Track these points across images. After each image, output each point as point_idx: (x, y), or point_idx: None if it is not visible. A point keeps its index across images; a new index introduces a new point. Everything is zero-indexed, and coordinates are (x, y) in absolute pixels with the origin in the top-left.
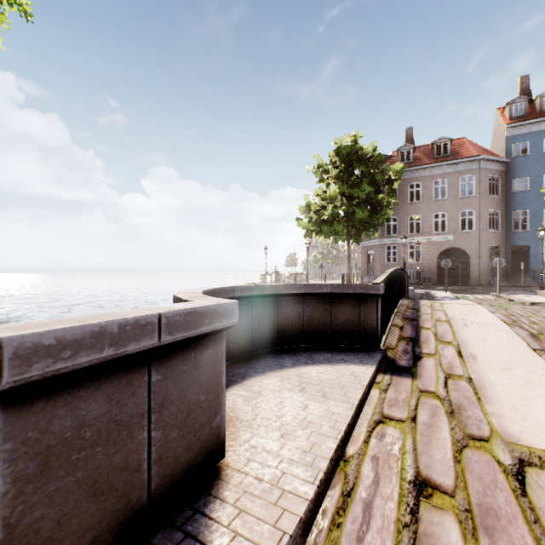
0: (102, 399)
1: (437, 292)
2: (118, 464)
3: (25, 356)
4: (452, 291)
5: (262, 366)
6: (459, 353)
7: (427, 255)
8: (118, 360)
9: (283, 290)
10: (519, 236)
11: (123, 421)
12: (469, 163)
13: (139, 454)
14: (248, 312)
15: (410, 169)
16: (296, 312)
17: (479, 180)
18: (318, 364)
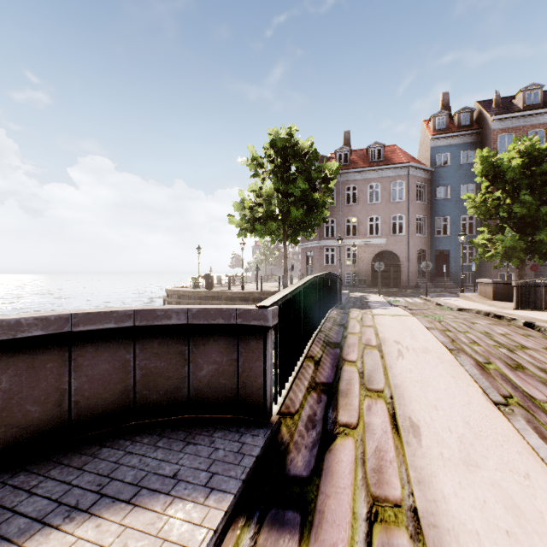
0: None
1: (371, 296)
2: None
3: None
4: (385, 294)
5: None
6: (393, 420)
7: (363, 257)
8: None
9: (83, 325)
10: (441, 241)
11: None
12: (400, 169)
13: None
14: None
15: (347, 171)
16: (119, 362)
17: (408, 186)
18: (99, 513)
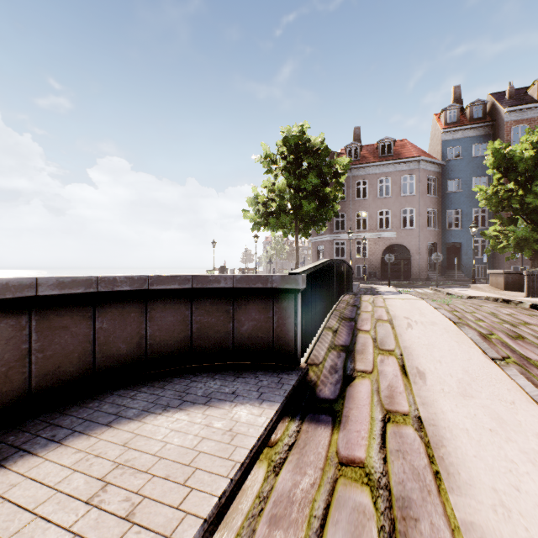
0: None
1: (381, 287)
2: None
3: None
4: (395, 286)
5: (78, 421)
6: (403, 369)
7: (373, 250)
8: None
9: (156, 285)
10: (452, 234)
11: None
12: (410, 163)
13: None
14: (83, 322)
15: (357, 166)
16: (180, 316)
17: (418, 180)
18: (186, 408)
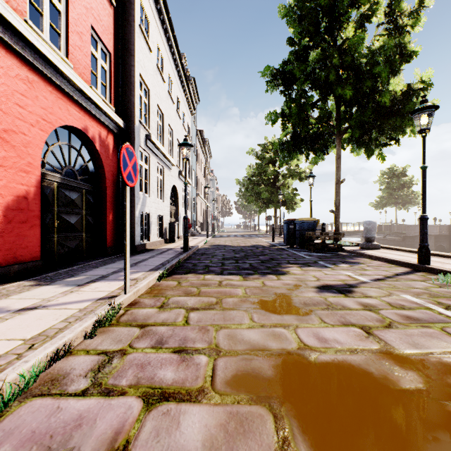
0: None
1: None
2: None
3: None
4: None
5: None
6: None
7: None
8: None
9: None
10: None
11: None
12: None
13: None
14: None
15: None
16: None
17: None
18: None
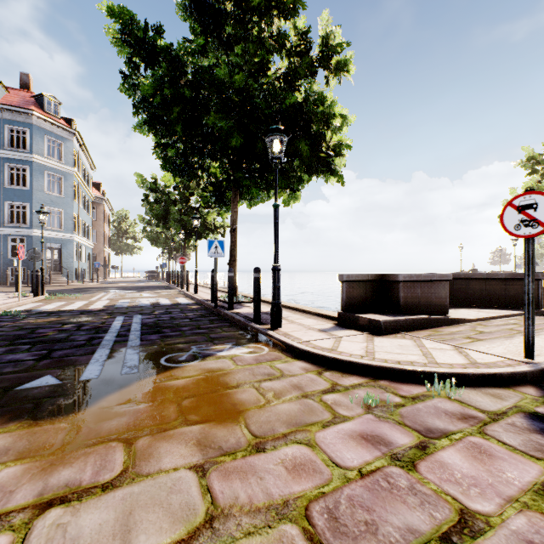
0: (427, 287)
1: None
2: (429, 300)
3: (422, 276)
4: None
5: (459, 308)
6: None
7: None
8: (430, 281)
9: (472, 276)
10: None
11: (430, 292)
12: None
13: (432, 300)
14: (451, 286)
15: None
16: (480, 288)
17: None
18: (491, 309)
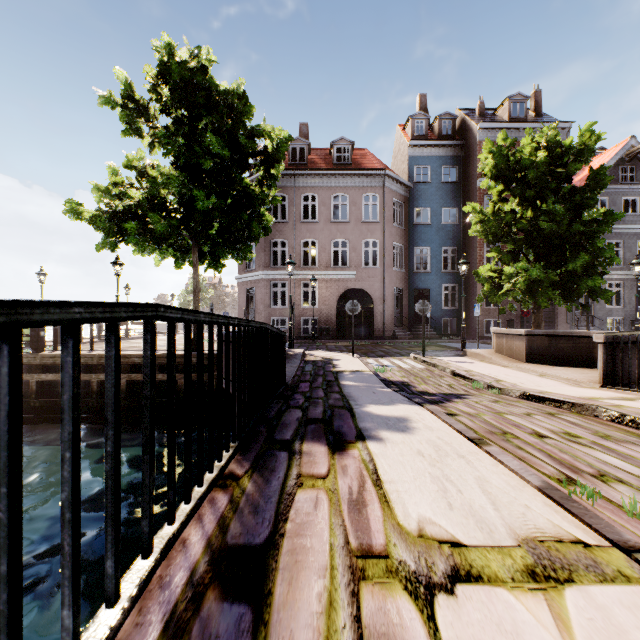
0: None
1: (340, 357)
2: None
3: None
4: (359, 351)
5: None
6: None
7: (326, 297)
8: None
9: None
10: (421, 278)
11: None
12: (373, 177)
13: None
14: None
15: (303, 172)
16: None
17: (383, 202)
18: None
